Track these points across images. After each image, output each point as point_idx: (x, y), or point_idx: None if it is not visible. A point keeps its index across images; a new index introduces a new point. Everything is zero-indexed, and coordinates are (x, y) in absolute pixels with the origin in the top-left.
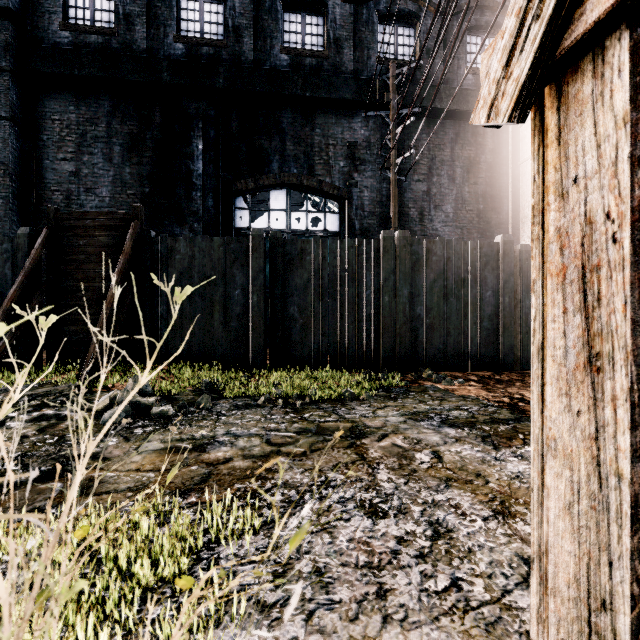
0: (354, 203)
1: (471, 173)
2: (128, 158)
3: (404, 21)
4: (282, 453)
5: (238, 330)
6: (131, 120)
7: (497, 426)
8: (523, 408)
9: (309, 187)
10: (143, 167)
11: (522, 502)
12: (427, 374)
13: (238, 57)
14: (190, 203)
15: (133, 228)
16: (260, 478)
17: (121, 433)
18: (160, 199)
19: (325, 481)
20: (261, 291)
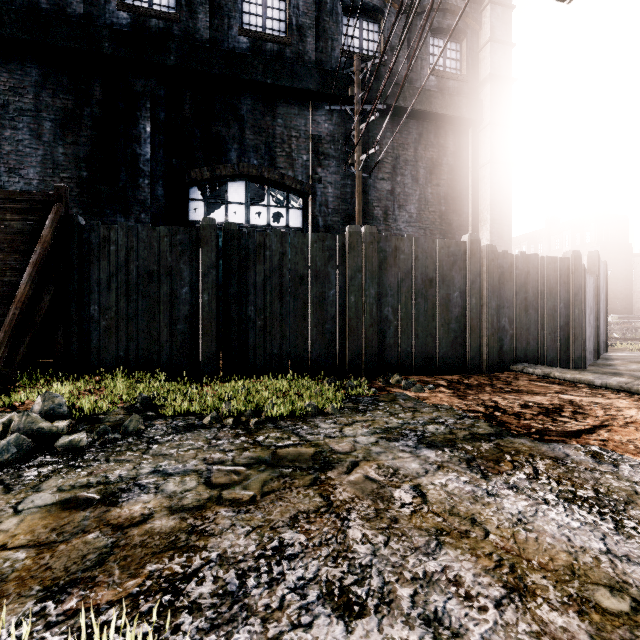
0: (318, 199)
1: (434, 174)
2: (61, 136)
3: (368, 15)
4: (224, 500)
5: (186, 333)
6: (65, 93)
7: (479, 444)
8: (501, 419)
9: (270, 180)
10: (80, 148)
11: (537, 566)
12: (395, 380)
13: (192, 34)
14: (136, 191)
15: (54, 212)
16: (186, 549)
17: (3, 478)
18: (101, 185)
19: (278, 548)
20: (213, 289)
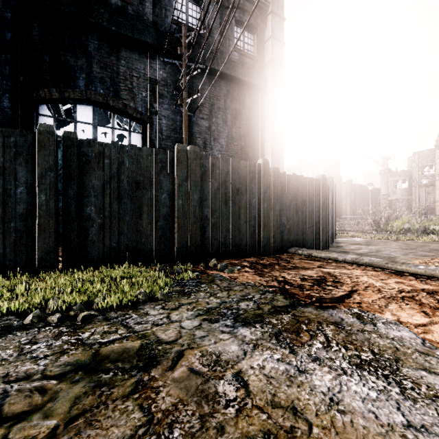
0: (154, 127)
1: (237, 120)
2: None
3: None
4: None
5: (21, 231)
6: None
7: (281, 317)
8: (291, 291)
9: (115, 107)
10: None
11: None
12: (213, 264)
13: None
14: None
15: None
16: None
17: None
18: None
19: None
20: (51, 190)
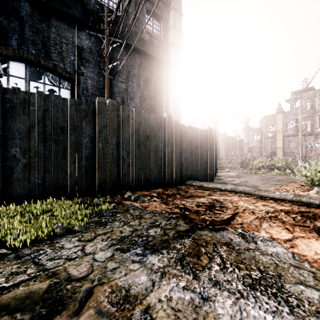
0: (81, 85)
1: (148, 85)
2: None
3: None
4: None
5: None
6: None
7: (184, 241)
8: (190, 217)
9: (46, 66)
10: None
11: None
12: (128, 195)
13: None
14: None
15: None
16: None
17: None
18: None
19: None
20: None
